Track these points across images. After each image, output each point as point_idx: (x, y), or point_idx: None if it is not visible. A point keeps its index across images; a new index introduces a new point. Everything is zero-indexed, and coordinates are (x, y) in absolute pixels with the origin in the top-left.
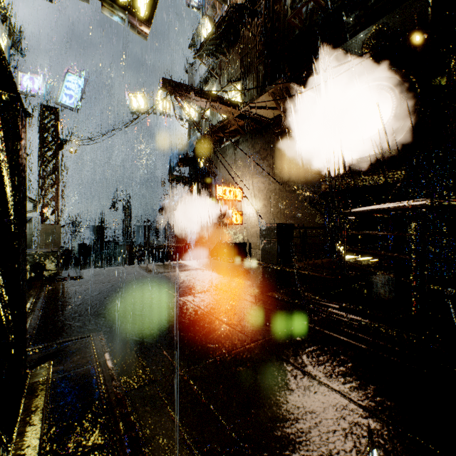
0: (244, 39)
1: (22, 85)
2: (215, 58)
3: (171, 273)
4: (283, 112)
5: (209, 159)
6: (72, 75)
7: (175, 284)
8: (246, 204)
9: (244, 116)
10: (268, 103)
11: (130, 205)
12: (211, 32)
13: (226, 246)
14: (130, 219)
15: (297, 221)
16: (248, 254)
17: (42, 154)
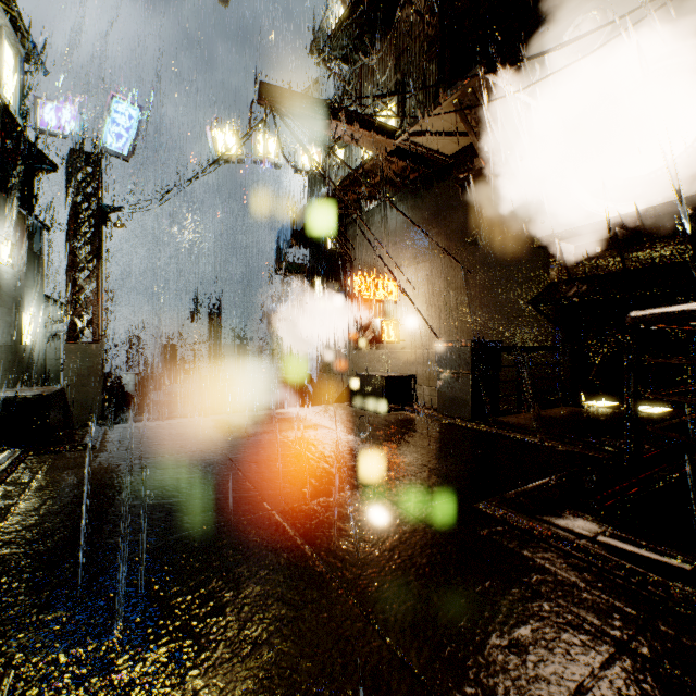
0: (402, 24)
1: (43, 119)
2: (352, 63)
3: (267, 436)
4: (476, 136)
5: (341, 234)
6: (121, 101)
7: (269, 468)
8: (404, 308)
9: (402, 153)
10: (448, 124)
11: (219, 313)
12: (344, 14)
13: (372, 381)
14: (219, 334)
15: (500, 337)
16: (411, 396)
17: (72, 229)
